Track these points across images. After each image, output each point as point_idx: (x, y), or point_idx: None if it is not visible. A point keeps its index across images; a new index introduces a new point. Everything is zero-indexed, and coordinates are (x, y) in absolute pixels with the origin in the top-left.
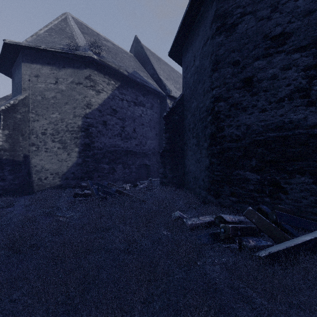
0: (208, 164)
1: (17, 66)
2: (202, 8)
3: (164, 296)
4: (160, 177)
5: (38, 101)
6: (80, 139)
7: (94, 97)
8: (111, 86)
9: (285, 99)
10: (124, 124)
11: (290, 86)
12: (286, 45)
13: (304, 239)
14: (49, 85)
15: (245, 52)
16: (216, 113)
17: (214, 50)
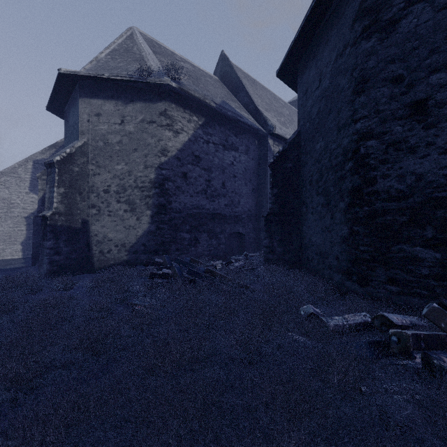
0: (346, 234)
1: (72, 103)
2: (335, 1)
3: (335, 442)
4: (265, 251)
5: (100, 148)
6: (153, 198)
7: (172, 140)
8: (193, 124)
9: None
10: (210, 176)
11: None
12: None
13: None
14: (113, 126)
15: (413, 62)
16: (363, 157)
17: (359, 62)
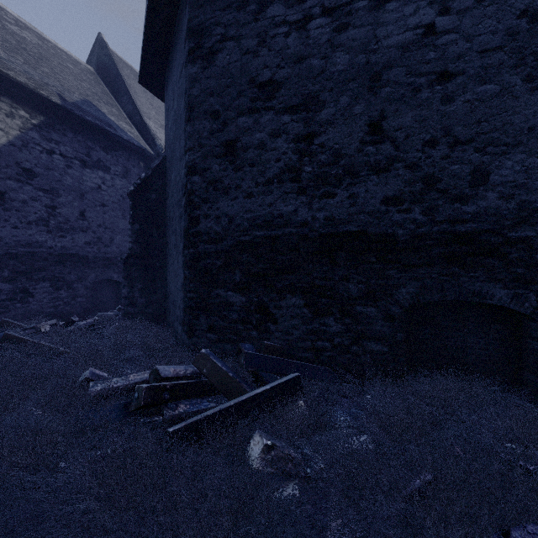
0: (183, 279)
1: None
2: (179, 11)
3: None
4: (123, 303)
5: None
6: None
7: None
8: (19, 122)
9: (274, 181)
10: (56, 200)
11: (280, 162)
12: (275, 99)
13: (255, 392)
14: None
15: (227, 100)
16: (189, 194)
17: (187, 86)
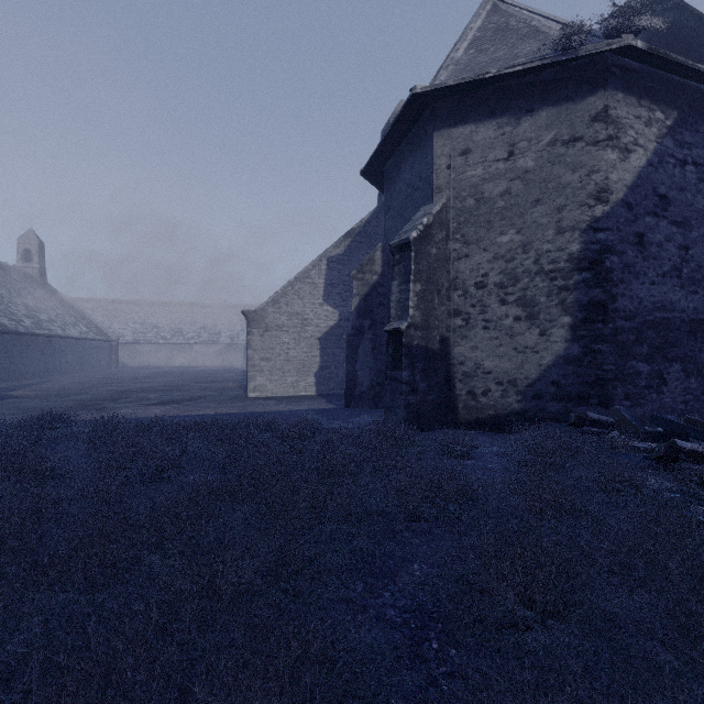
0: None
1: (408, 150)
2: None
3: None
4: None
5: (468, 210)
6: (575, 291)
7: (616, 169)
8: (655, 129)
9: None
10: (687, 237)
11: None
12: None
13: None
14: (493, 166)
15: None
16: None
17: None
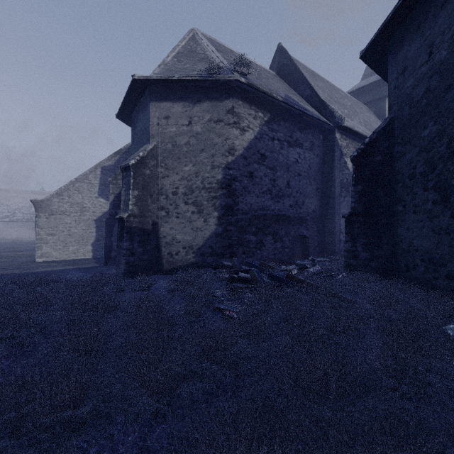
0: None
1: (141, 109)
2: None
3: None
4: (345, 256)
5: (168, 150)
6: (220, 199)
7: (238, 139)
8: (259, 121)
9: None
10: (275, 175)
11: None
12: None
13: None
14: (181, 128)
15: None
16: None
17: None
